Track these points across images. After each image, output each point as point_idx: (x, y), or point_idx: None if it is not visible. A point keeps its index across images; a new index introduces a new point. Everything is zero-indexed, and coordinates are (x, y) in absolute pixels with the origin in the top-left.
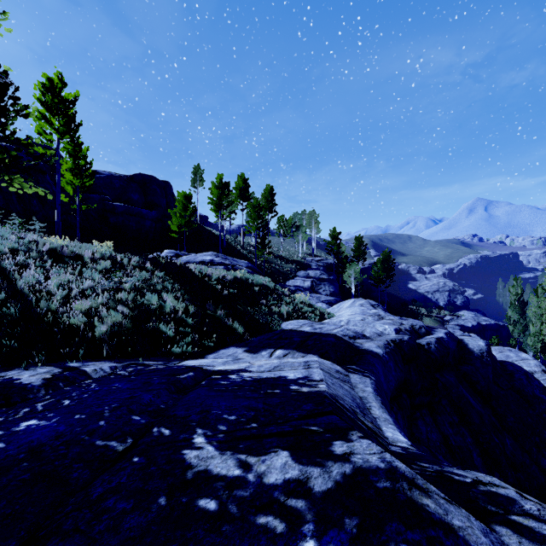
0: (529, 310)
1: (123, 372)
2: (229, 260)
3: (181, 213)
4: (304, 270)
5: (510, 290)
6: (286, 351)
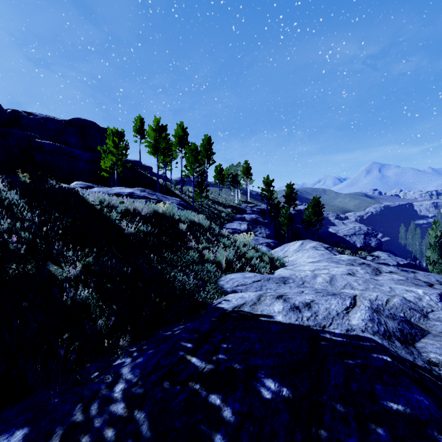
0: None
1: None
2: (156, 196)
3: (111, 150)
4: (240, 214)
5: (429, 233)
6: None
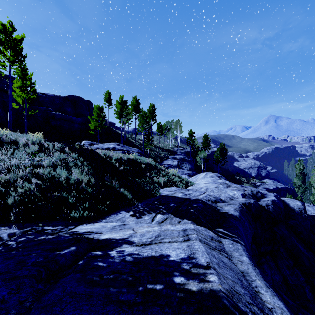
0: (311, 179)
1: (12, 242)
2: (125, 147)
3: (96, 119)
4: (173, 155)
5: (296, 167)
6: (164, 215)
